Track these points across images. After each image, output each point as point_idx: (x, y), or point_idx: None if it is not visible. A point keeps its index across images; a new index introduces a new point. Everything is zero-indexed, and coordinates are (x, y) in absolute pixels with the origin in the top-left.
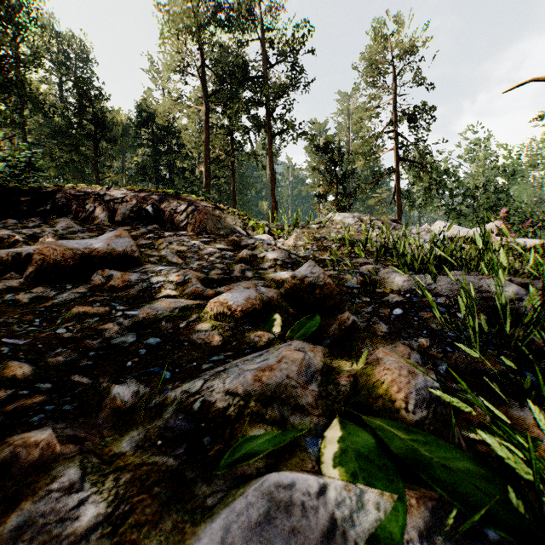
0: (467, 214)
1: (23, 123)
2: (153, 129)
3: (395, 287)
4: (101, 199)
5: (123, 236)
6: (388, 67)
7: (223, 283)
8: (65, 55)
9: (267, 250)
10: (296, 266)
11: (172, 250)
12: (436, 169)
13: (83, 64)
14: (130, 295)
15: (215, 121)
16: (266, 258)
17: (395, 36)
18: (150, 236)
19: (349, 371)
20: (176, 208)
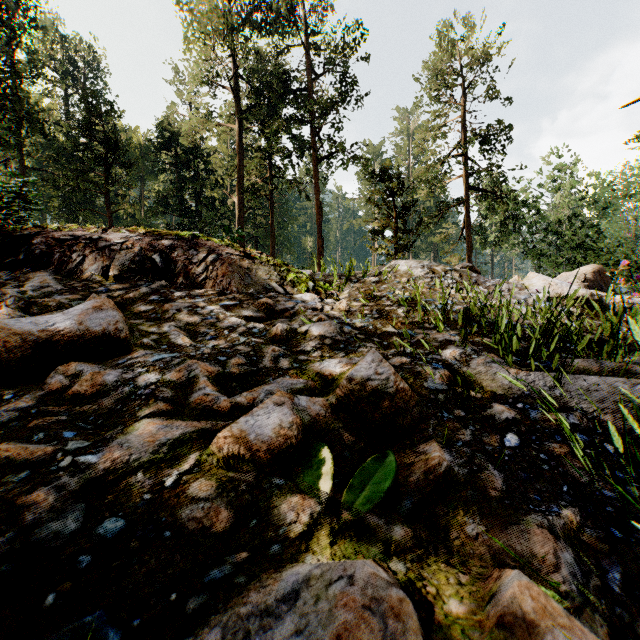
0: (550, 253)
1: (20, 144)
2: (177, 152)
3: (498, 388)
4: (94, 245)
5: (105, 307)
6: (456, 79)
7: (246, 380)
8: (72, 63)
9: (311, 320)
10: (351, 346)
11: (179, 323)
12: (513, 200)
13: (94, 74)
14: (101, 410)
15: (250, 142)
16: (310, 333)
17: (464, 41)
18: (153, 298)
19: (465, 630)
20: (192, 257)
